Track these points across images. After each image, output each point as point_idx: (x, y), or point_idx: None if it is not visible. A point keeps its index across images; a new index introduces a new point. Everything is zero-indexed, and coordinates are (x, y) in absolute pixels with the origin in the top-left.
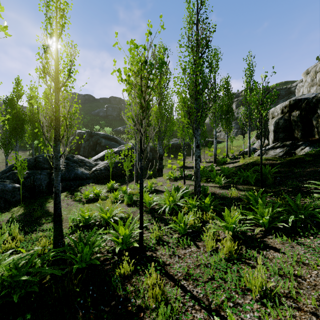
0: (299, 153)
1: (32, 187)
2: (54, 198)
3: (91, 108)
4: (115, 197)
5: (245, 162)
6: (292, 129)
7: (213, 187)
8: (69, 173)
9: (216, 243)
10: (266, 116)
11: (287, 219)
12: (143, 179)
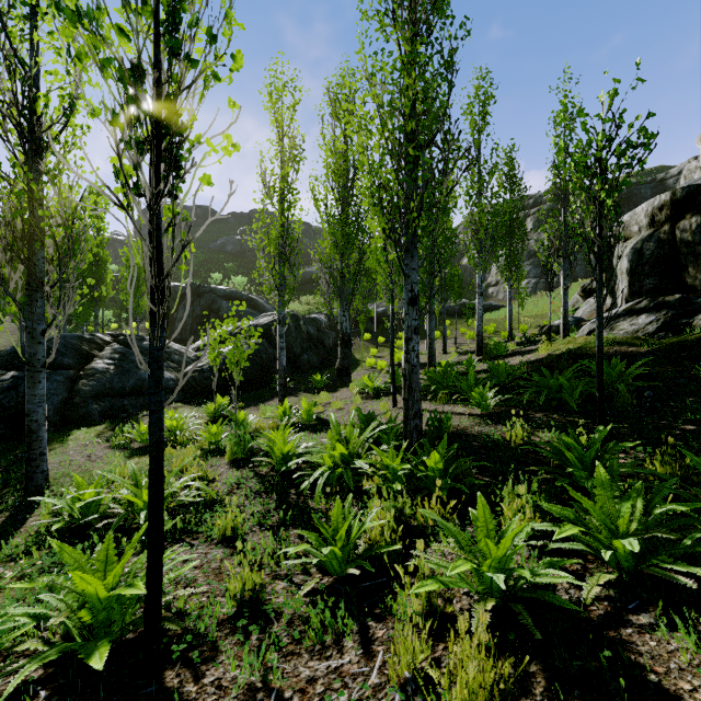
0: None
1: (19, 412)
2: (26, 445)
3: (209, 236)
4: (210, 440)
5: (555, 350)
6: (680, 266)
7: (465, 415)
8: (122, 377)
9: (435, 638)
10: (615, 209)
11: (698, 539)
12: (303, 393)
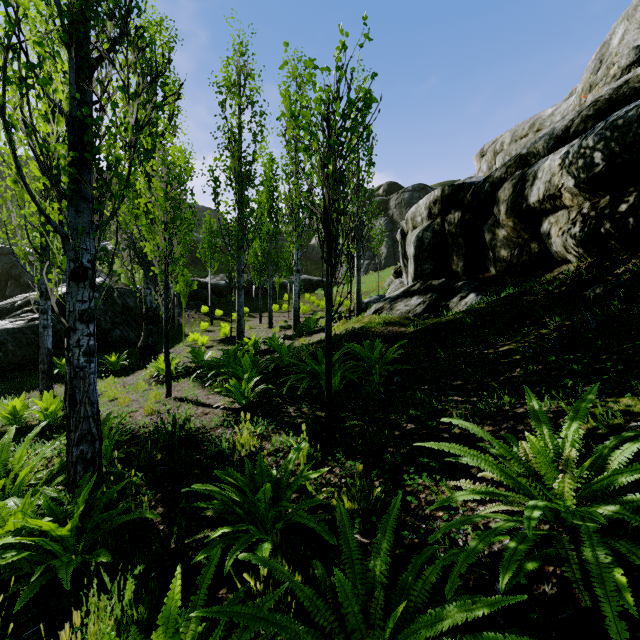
0: (456, 308)
1: None
2: None
3: None
4: None
5: (345, 329)
6: (448, 254)
7: (223, 410)
8: None
9: None
10: (338, 177)
11: None
12: None
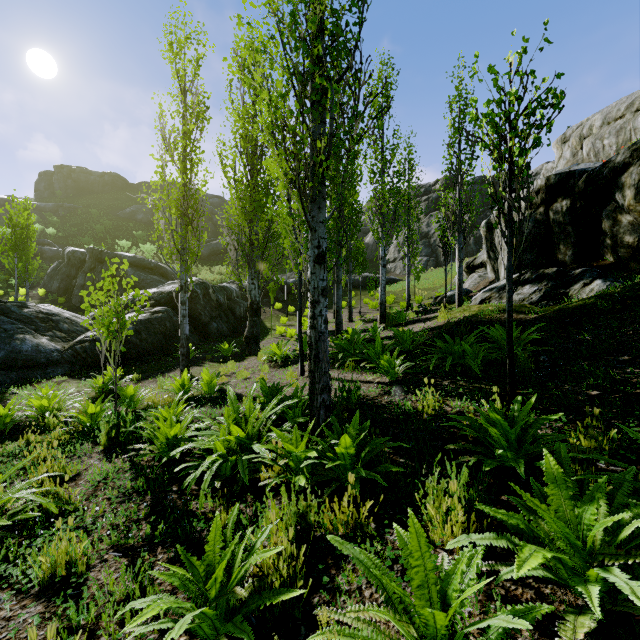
0: (579, 295)
1: None
2: None
3: (118, 204)
4: (87, 422)
5: (452, 318)
6: (553, 243)
7: (373, 384)
8: None
9: None
10: (526, 169)
11: None
12: (209, 362)
